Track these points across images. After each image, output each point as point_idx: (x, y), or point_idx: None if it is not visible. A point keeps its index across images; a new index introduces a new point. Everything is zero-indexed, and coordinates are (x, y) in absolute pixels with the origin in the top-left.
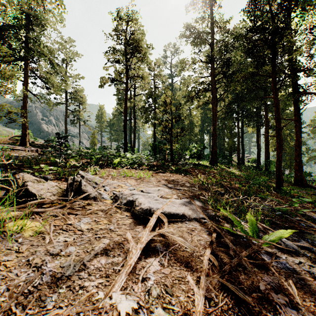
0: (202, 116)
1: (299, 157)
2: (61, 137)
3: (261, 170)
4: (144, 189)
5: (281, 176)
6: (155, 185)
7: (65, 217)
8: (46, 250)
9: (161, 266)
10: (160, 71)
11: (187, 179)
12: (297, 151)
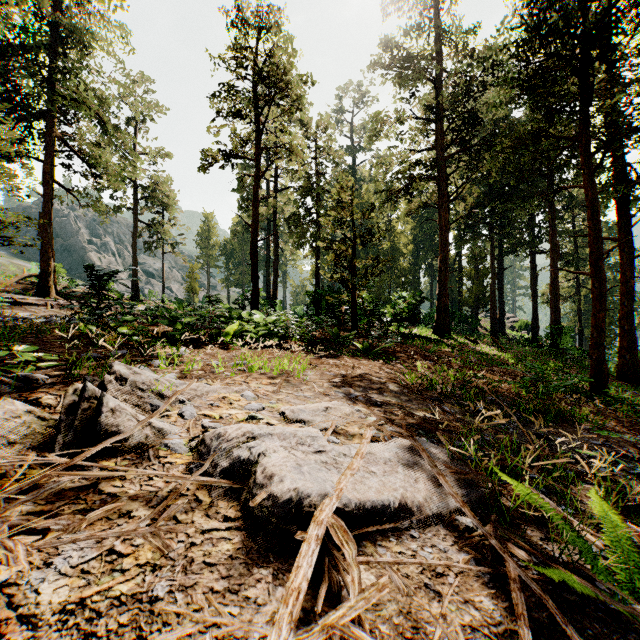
0: (416, 234)
1: (629, 319)
2: (98, 275)
3: (542, 347)
4: (288, 410)
5: (603, 364)
6: (318, 392)
7: None
8: None
9: None
10: (329, 139)
11: (394, 373)
12: (624, 307)
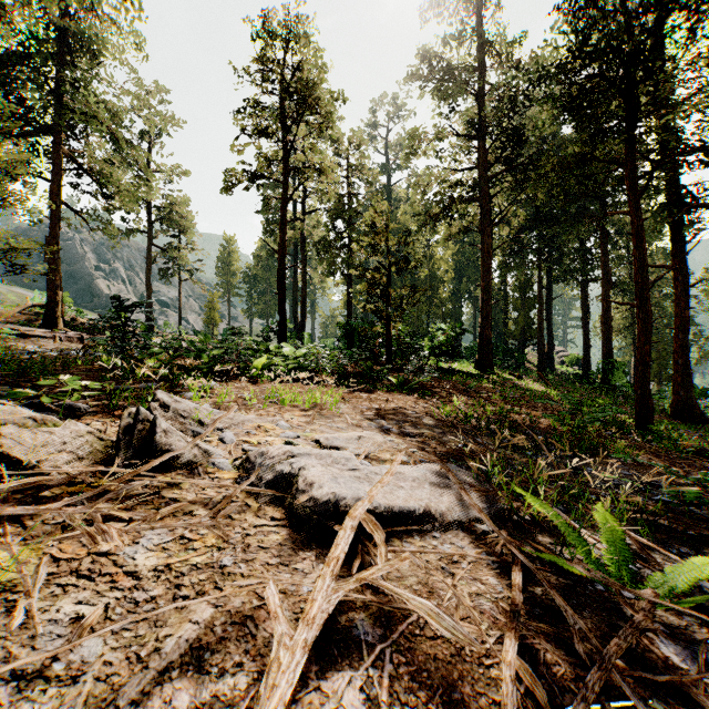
0: (457, 260)
1: (683, 353)
2: (125, 306)
3: (593, 383)
4: (323, 438)
5: (649, 399)
6: (351, 424)
7: (94, 532)
8: (4, 657)
9: (370, 705)
10: (362, 157)
11: (428, 407)
12: (679, 340)
